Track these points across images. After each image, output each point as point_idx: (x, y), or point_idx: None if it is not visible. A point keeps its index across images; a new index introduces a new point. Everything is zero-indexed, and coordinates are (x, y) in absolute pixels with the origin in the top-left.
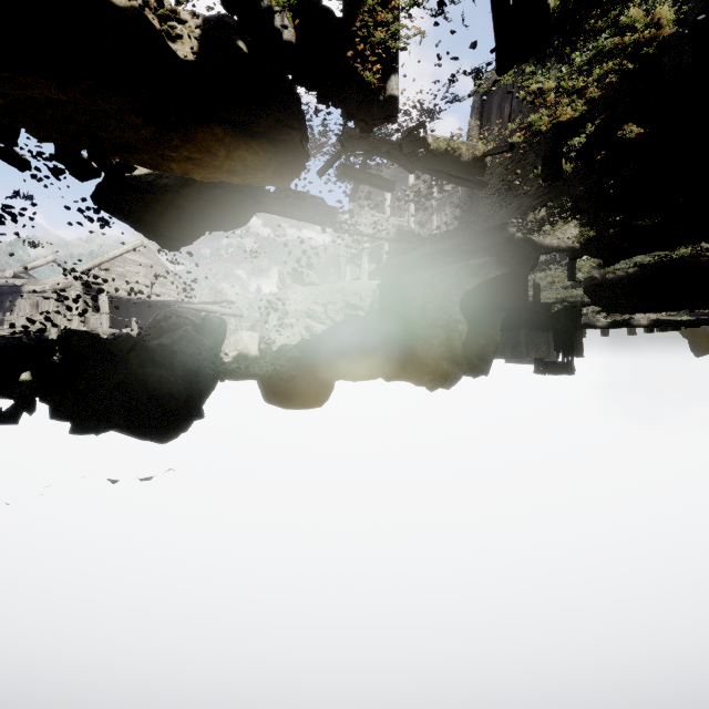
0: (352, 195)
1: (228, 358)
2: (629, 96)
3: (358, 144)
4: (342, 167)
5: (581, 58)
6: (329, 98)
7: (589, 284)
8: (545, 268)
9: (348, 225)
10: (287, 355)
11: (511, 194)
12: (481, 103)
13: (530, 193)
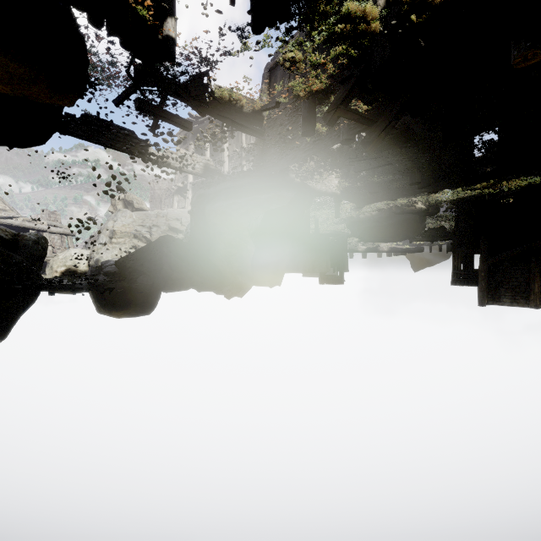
0: (153, 129)
1: (56, 273)
2: (355, 77)
3: (148, 80)
4: (139, 101)
5: (319, 36)
6: (100, 21)
7: (350, 221)
8: (321, 208)
9: (156, 157)
10: (105, 269)
11: (289, 147)
12: (269, 75)
13: (301, 147)
